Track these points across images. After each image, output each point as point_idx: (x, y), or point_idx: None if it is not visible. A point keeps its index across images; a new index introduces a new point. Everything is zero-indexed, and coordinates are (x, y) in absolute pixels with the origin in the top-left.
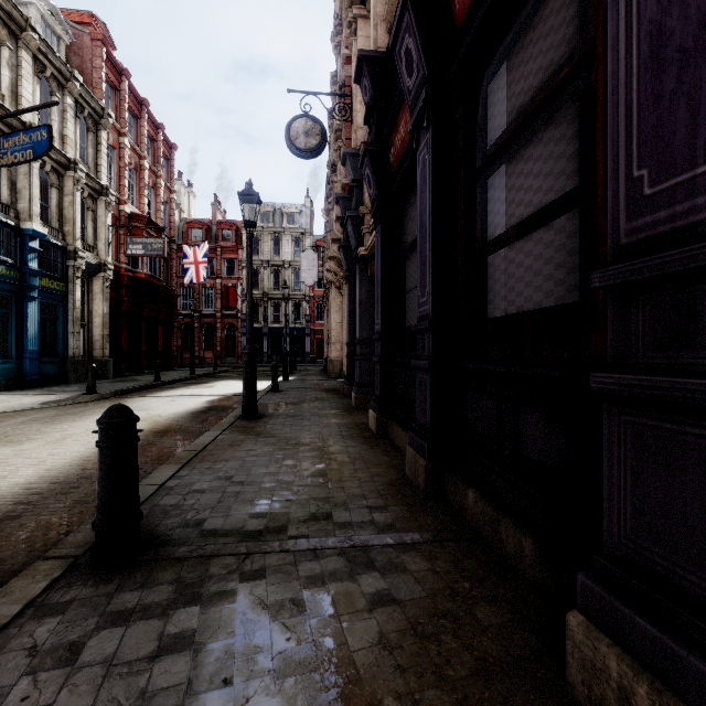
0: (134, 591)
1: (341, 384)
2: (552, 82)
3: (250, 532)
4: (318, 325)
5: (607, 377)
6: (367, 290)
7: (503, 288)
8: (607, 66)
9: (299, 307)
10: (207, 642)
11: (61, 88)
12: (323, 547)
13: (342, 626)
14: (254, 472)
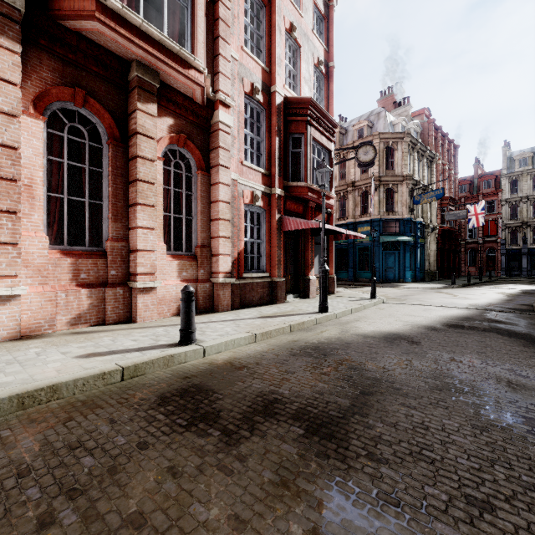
0: None
1: None
2: None
3: None
4: None
5: None
6: None
7: None
8: None
9: None
10: None
11: (422, 157)
12: None
13: None
14: None
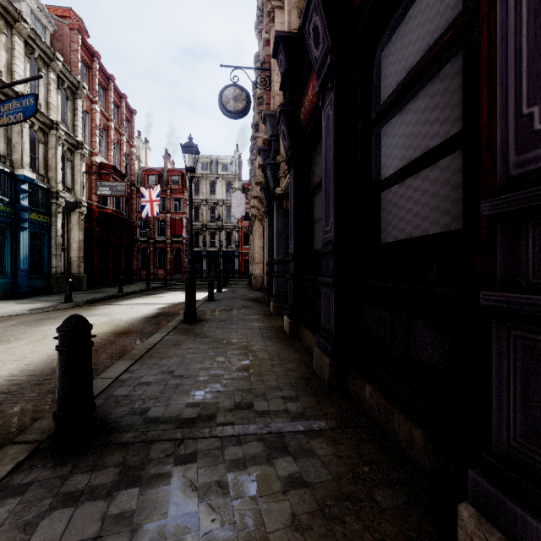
0: (85, 474)
1: (262, 295)
2: (435, 47)
3: (186, 419)
4: (245, 249)
5: (497, 296)
6: (283, 222)
7: (394, 218)
8: (490, 23)
9: (230, 235)
10: (143, 523)
11: (46, 66)
12: (245, 433)
13: (260, 507)
14: (191, 367)
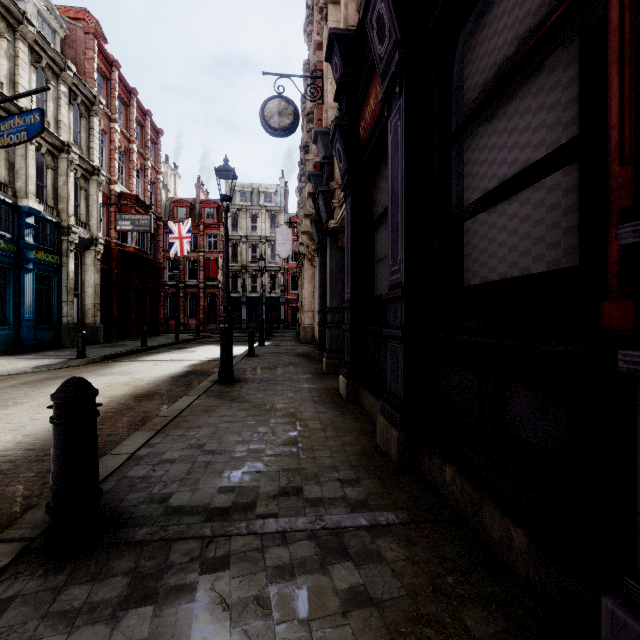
0: (84, 585)
1: (313, 349)
2: (536, 34)
3: (217, 509)
4: (292, 295)
5: None
6: (338, 261)
7: (482, 254)
8: None
9: (275, 278)
10: None
11: (55, 77)
12: (293, 529)
13: (312, 635)
14: (226, 440)
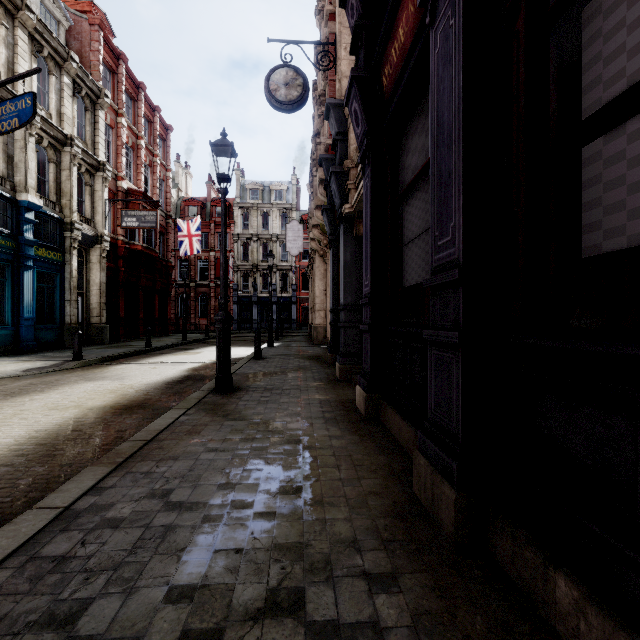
0: None
1: (324, 351)
2: None
3: None
4: (303, 294)
5: None
6: (353, 252)
7: (637, 192)
8: None
9: (286, 277)
10: None
11: (58, 68)
12: None
13: None
14: (203, 483)
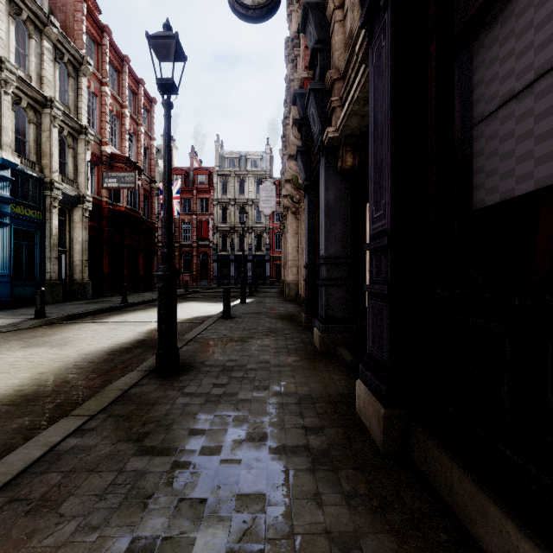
0: None
1: (297, 308)
2: None
3: None
4: (276, 253)
5: None
6: (336, 191)
7: None
8: None
9: (260, 237)
10: None
11: (39, 33)
12: None
13: None
14: None
